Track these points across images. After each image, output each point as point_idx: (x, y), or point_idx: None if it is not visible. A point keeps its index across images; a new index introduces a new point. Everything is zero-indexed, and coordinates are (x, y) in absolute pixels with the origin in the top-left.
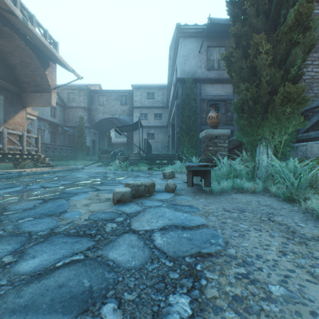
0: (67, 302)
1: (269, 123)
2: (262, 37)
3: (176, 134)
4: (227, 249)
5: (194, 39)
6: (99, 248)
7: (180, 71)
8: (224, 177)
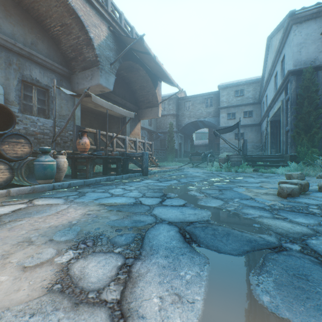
0: None
1: None
2: None
3: (285, 133)
4: None
5: (313, 21)
6: None
7: (293, 61)
8: None
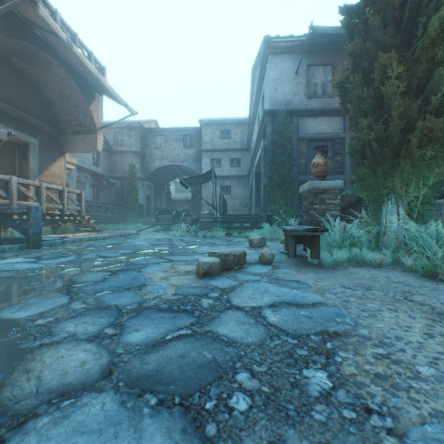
0: (197, 370)
1: (401, 173)
2: (392, 56)
3: (263, 187)
4: (357, 330)
5: (289, 56)
6: (205, 324)
7: (269, 100)
8: (336, 246)
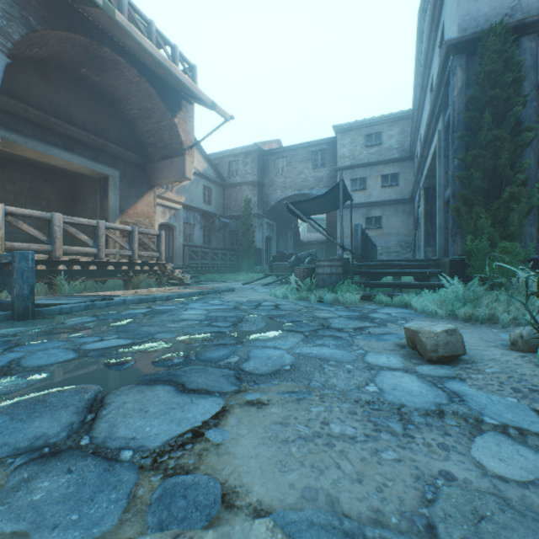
0: None
1: None
2: None
3: (443, 206)
4: None
5: None
6: None
7: (459, 20)
8: None
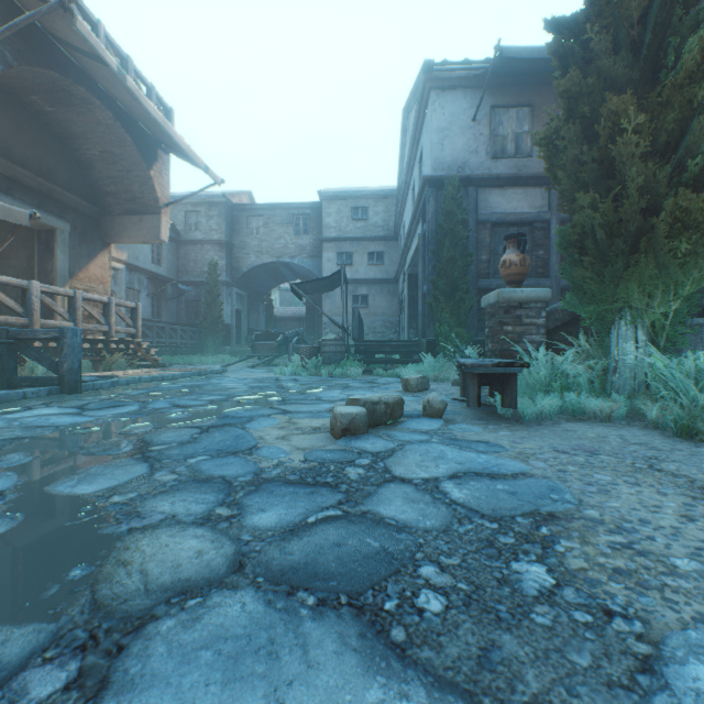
0: (363, 562)
1: (640, 277)
2: (628, 99)
3: (422, 298)
4: (582, 511)
5: (463, 92)
6: (359, 503)
7: (432, 161)
8: (540, 389)
